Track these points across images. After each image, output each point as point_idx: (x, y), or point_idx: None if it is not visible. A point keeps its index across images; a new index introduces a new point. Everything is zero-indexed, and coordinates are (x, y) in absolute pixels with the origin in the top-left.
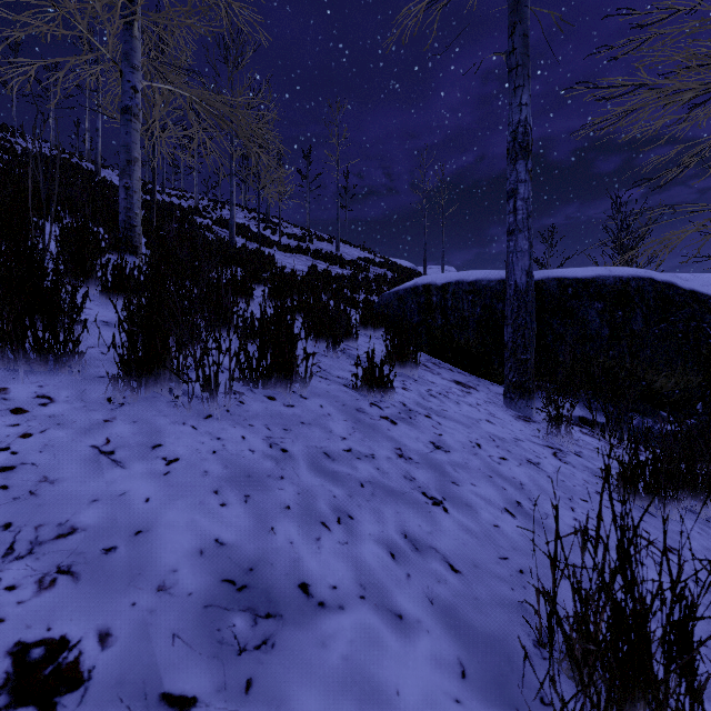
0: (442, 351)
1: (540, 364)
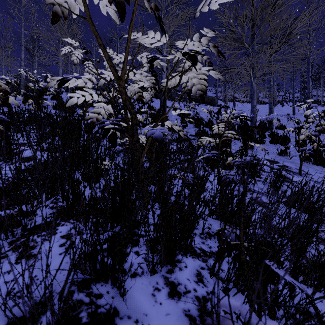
0: None
1: None
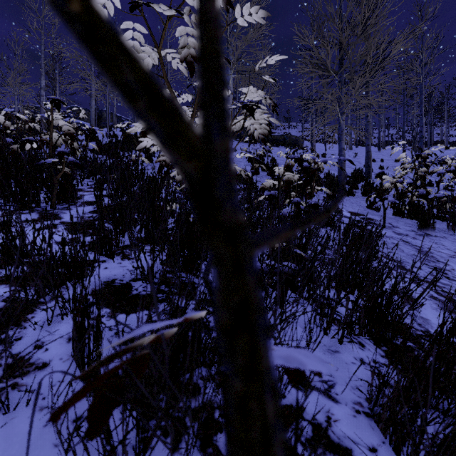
0: None
1: None
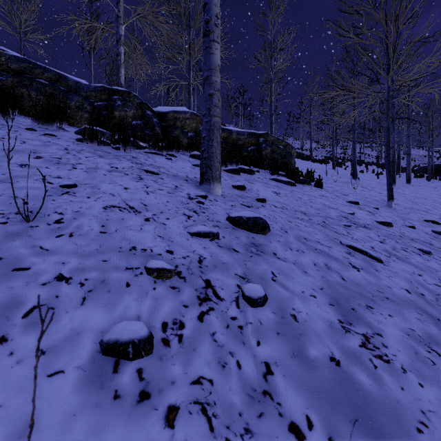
0: (426, 173)
1: (437, 172)
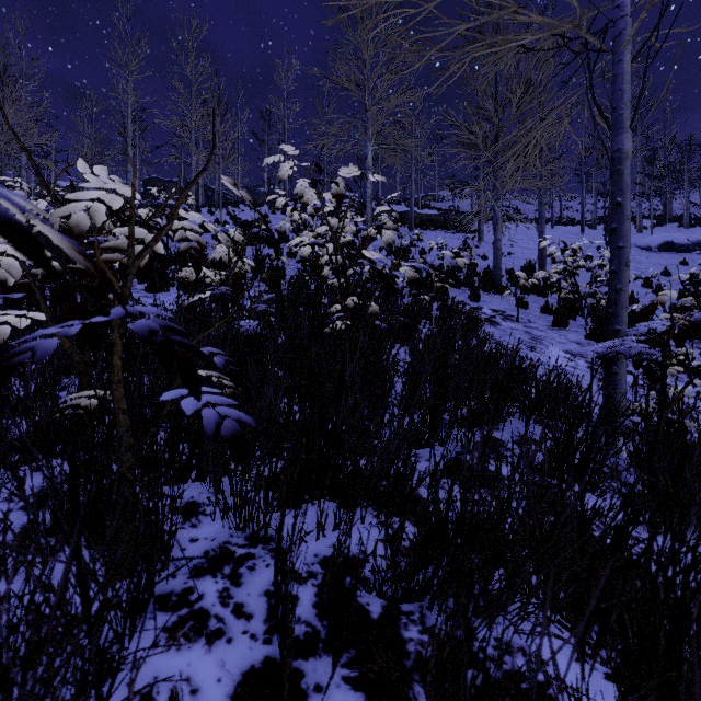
0: None
1: None
